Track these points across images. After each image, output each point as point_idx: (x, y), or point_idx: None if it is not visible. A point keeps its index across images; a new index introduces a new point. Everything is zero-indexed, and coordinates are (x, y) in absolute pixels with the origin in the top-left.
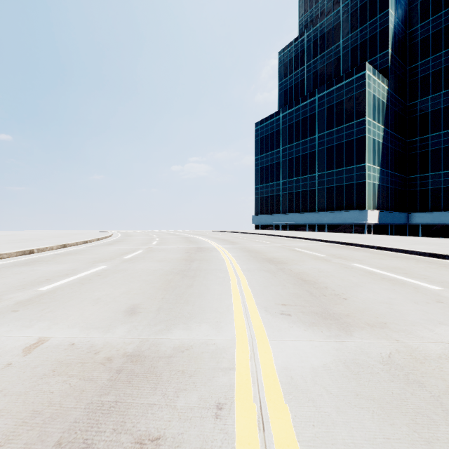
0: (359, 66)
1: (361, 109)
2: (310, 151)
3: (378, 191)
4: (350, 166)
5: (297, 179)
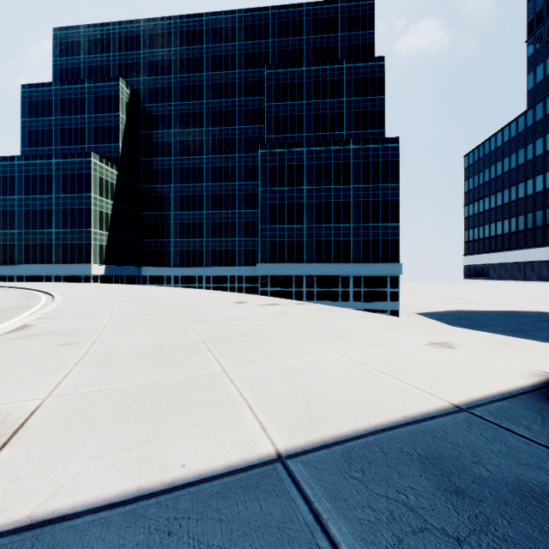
0: (87, 153)
1: (89, 187)
2: (48, 208)
3: (107, 251)
4: (81, 229)
5: (34, 231)
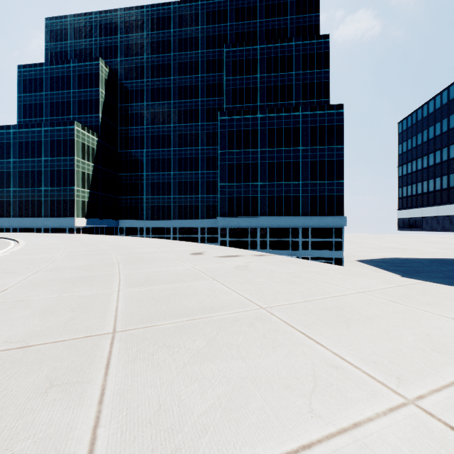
0: (71, 121)
1: (72, 151)
2: (38, 169)
3: (88, 206)
4: (66, 187)
5: (27, 189)
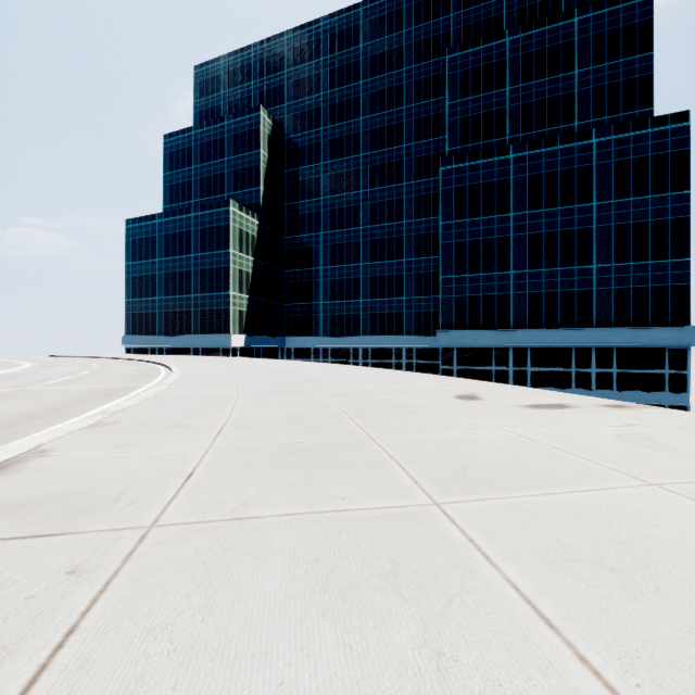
0: (226, 201)
1: (228, 241)
2: (186, 270)
3: (247, 318)
4: (219, 292)
5: (174, 297)
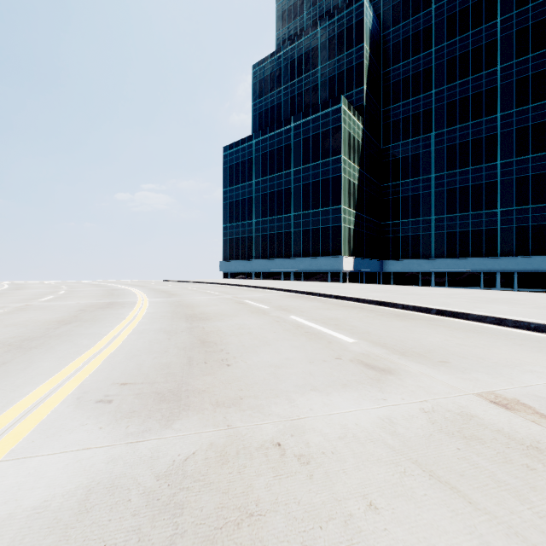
0: (335, 98)
1: (337, 146)
2: (286, 187)
3: (354, 237)
4: (326, 207)
5: (271, 218)
